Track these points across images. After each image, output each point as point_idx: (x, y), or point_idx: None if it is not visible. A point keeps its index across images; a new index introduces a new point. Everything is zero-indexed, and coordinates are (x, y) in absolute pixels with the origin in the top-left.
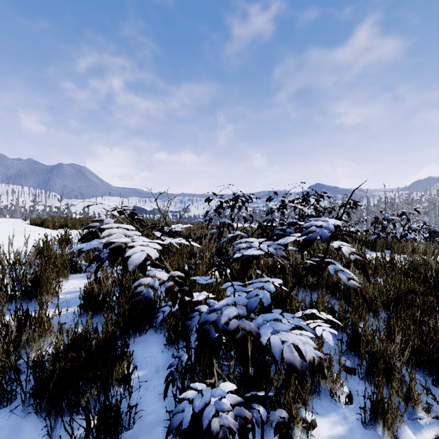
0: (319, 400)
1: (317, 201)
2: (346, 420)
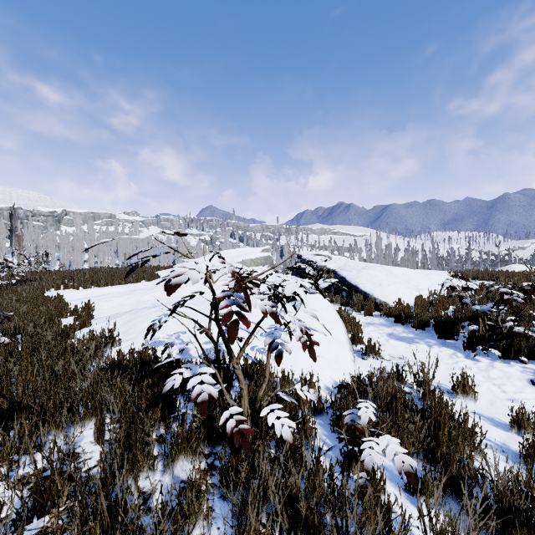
0: None
1: None
2: None
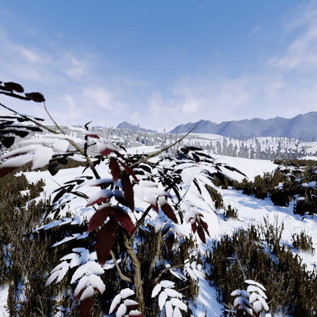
0: None
1: None
2: None
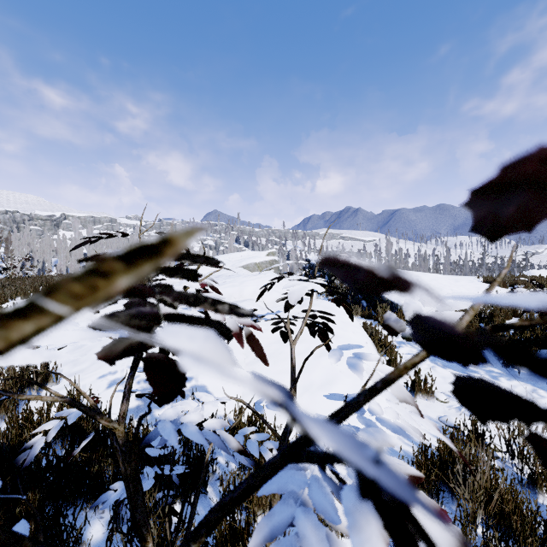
0: None
1: None
2: None
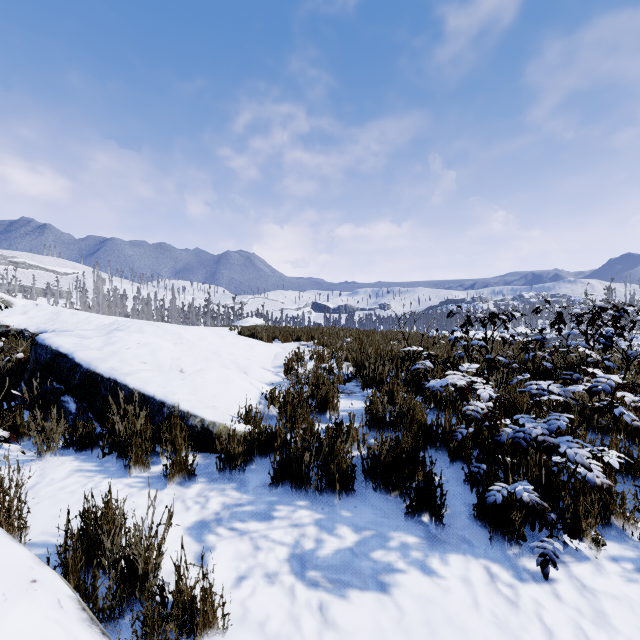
0: (609, 531)
1: (617, 318)
2: (639, 551)
